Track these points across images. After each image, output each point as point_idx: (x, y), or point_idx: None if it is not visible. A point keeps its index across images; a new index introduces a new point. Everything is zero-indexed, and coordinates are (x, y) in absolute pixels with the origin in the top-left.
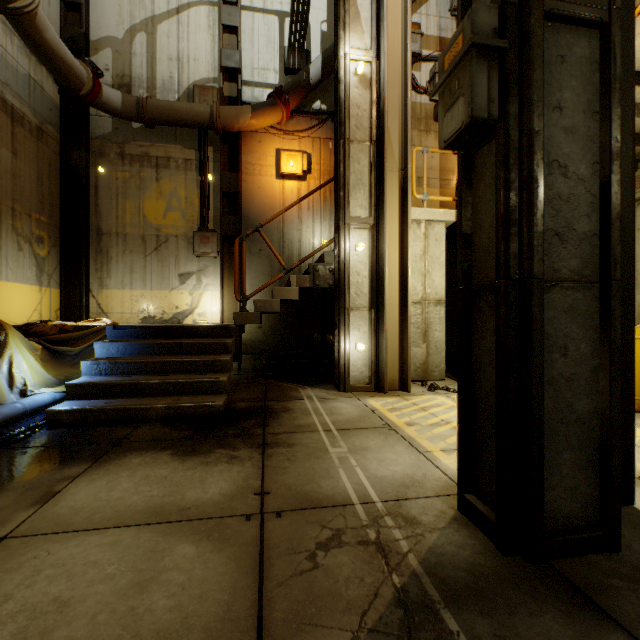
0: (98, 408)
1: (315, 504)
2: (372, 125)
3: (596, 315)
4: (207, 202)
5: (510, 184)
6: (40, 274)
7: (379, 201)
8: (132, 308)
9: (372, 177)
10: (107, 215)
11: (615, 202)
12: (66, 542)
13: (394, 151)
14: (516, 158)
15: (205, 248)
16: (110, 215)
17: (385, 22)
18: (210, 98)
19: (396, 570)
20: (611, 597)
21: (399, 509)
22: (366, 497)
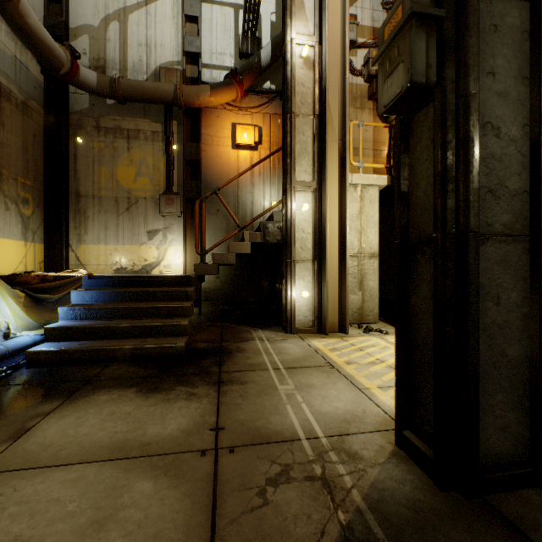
0: (72, 349)
1: (265, 439)
2: (315, 101)
3: (526, 266)
4: (172, 169)
5: (447, 144)
6: (25, 231)
7: (321, 167)
8: (106, 260)
9: (315, 146)
10: (85, 180)
11: None
12: (32, 478)
13: (334, 124)
14: (453, 120)
15: (170, 208)
16: (87, 180)
17: (326, 11)
18: (174, 78)
19: (341, 506)
20: None
21: (342, 444)
22: (312, 432)
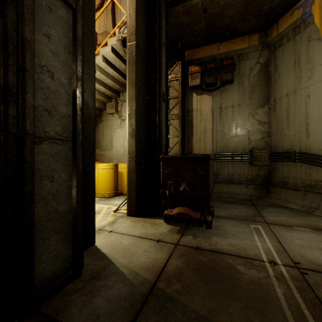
0: None
1: None
2: None
3: (71, 158)
4: None
5: (9, 66)
6: None
7: None
8: None
9: None
10: None
11: (79, 102)
12: None
13: None
14: (15, 50)
15: None
16: None
17: None
18: None
19: None
20: (68, 309)
21: None
22: None
